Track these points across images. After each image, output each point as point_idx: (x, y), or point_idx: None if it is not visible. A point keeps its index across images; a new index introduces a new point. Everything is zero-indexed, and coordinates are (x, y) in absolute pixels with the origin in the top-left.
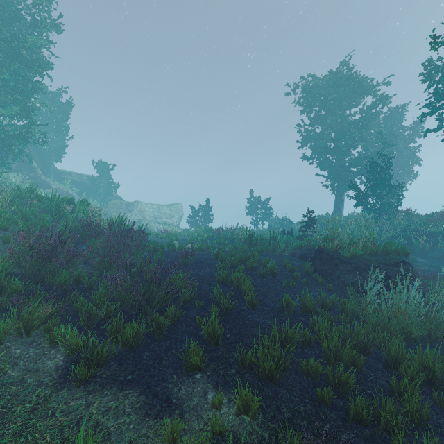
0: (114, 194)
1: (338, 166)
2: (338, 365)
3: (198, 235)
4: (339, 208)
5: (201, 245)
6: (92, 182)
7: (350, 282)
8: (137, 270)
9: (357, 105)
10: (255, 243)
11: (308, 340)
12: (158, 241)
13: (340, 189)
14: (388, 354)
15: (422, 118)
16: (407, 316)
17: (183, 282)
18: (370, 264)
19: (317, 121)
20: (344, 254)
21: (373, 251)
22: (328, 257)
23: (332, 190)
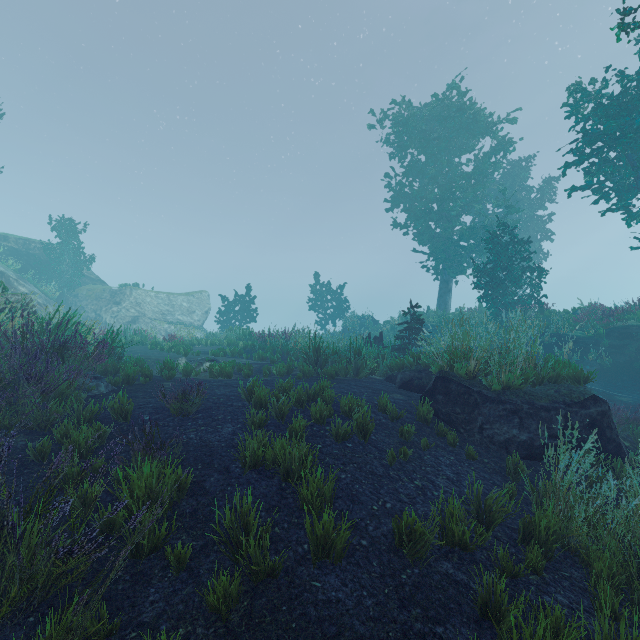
0: (89, 275)
1: (443, 239)
2: None
3: (228, 344)
4: (445, 301)
5: (226, 366)
6: (47, 253)
7: (504, 438)
8: None
9: (472, 150)
10: (325, 360)
11: None
12: (152, 356)
13: (446, 272)
14: None
15: (565, 170)
16: None
17: (149, 482)
18: (538, 404)
19: (414, 171)
20: (490, 385)
21: (538, 377)
22: (460, 389)
23: (436, 274)
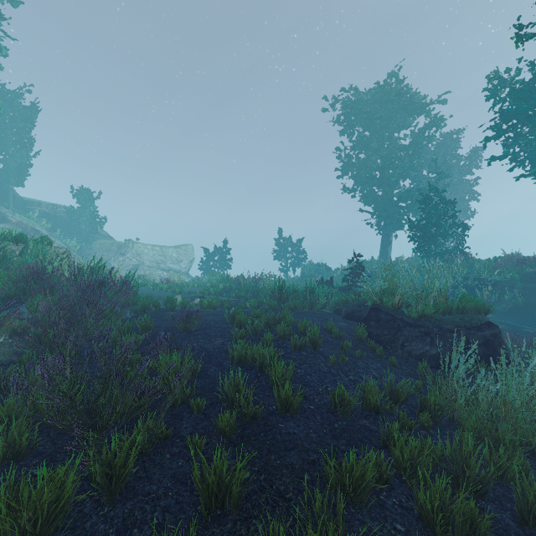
0: (101, 232)
1: (385, 201)
2: (446, 532)
3: (211, 286)
4: (386, 251)
5: (213, 300)
6: (70, 216)
7: (419, 353)
8: (87, 356)
9: (408, 127)
10: (287, 297)
11: (386, 477)
12: (155, 294)
13: (387, 228)
14: (522, 499)
15: (485, 143)
16: (520, 413)
17: (175, 366)
18: (445, 327)
19: (360, 145)
20: (409, 314)
21: (447, 309)
22: (387, 317)
23: (378, 229)
